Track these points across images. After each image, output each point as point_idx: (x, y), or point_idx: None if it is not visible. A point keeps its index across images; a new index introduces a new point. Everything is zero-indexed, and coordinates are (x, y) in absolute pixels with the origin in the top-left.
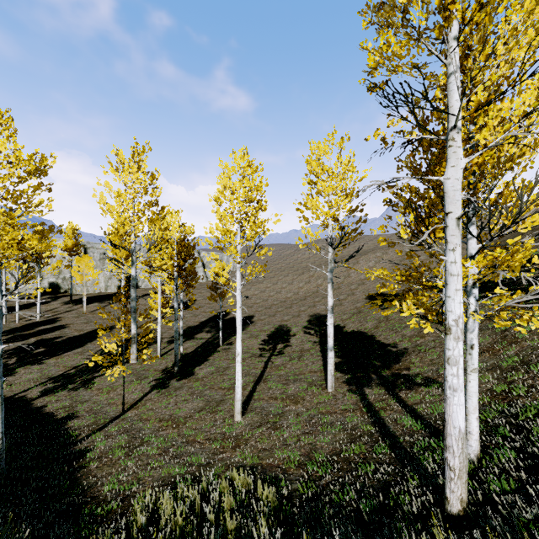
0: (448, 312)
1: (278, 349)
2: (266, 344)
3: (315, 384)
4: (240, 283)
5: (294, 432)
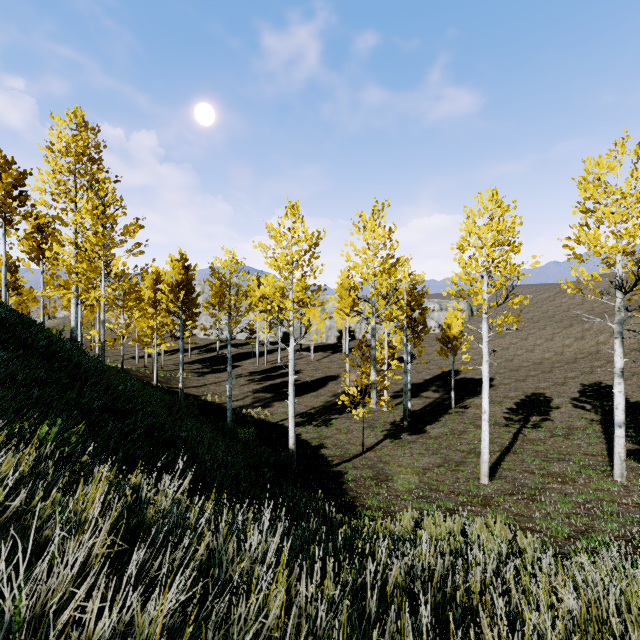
0: None
1: (531, 421)
2: (513, 413)
3: (592, 468)
4: (487, 335)
5: (560, 509)
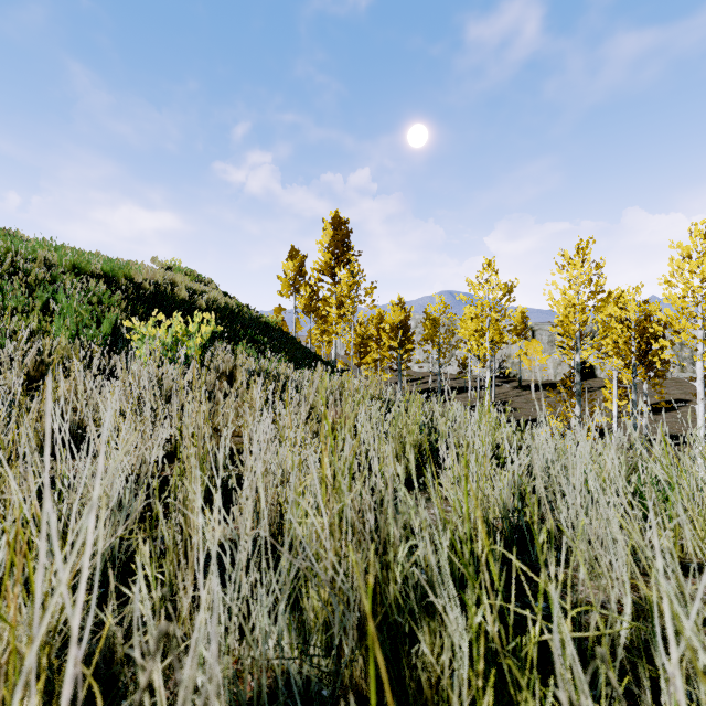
0: None
1: None
2: None
3: None
4: (701, 372)
5: None
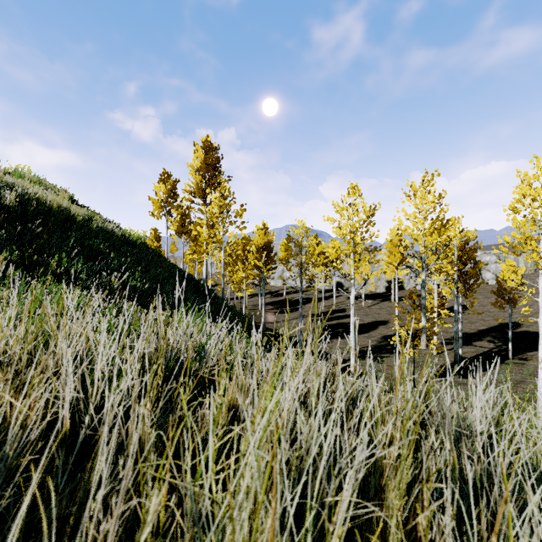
0: None
1: None
2: None
3: None
4: None
5: None
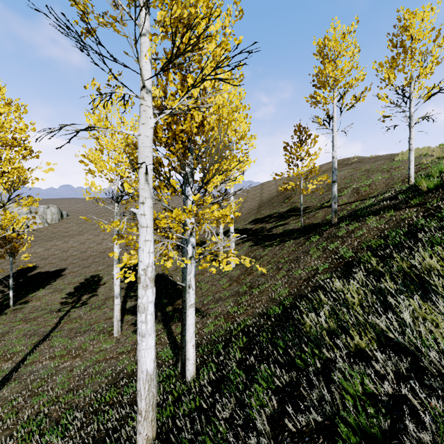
0: (140, 261)
1: (82, 300)
2: (70, 296)
3: (104, 331)
4: None
5: (57, 393)
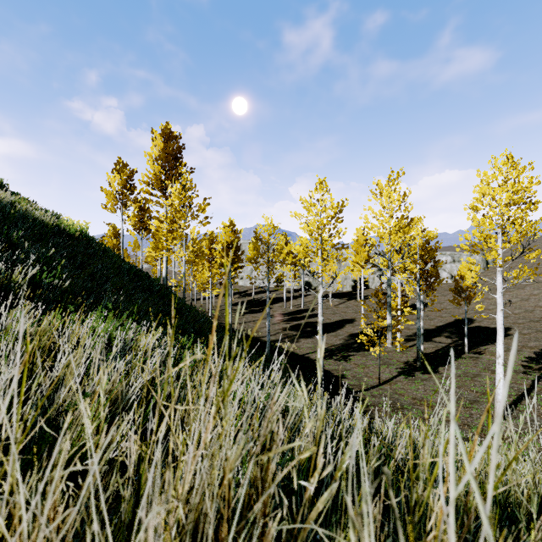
0: None
1: None
2: (533, 362)
3: None
4: (501, 286)
5: None
